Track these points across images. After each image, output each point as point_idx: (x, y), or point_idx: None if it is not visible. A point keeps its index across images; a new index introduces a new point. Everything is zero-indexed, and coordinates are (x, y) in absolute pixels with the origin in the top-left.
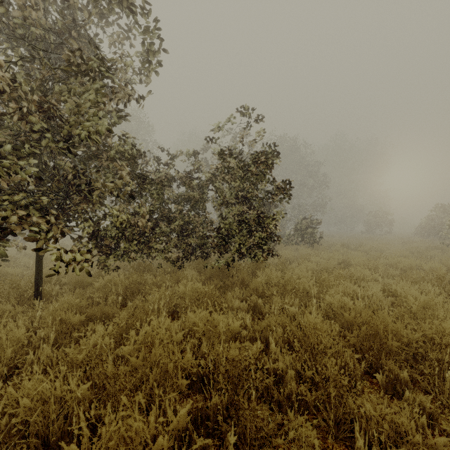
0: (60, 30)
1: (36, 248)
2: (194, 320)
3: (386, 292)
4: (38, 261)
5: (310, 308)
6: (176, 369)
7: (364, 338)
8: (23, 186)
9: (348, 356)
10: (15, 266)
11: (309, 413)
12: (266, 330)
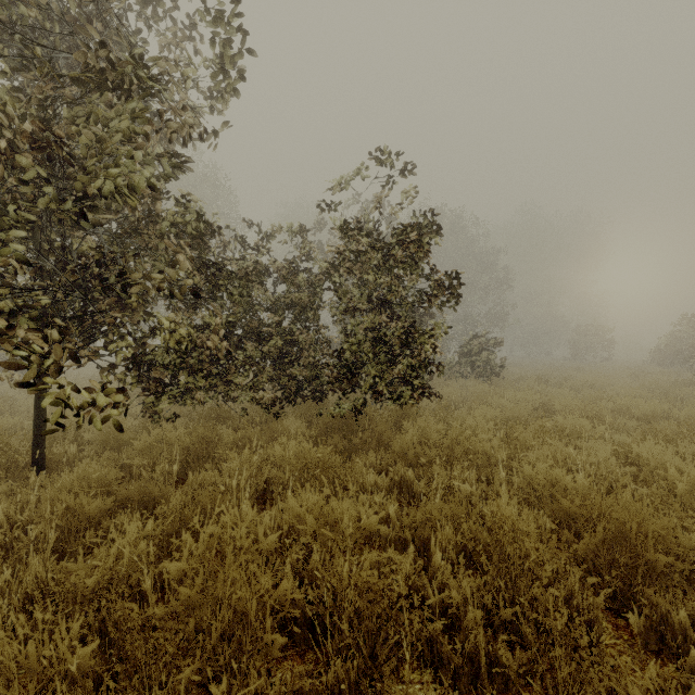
0: (73, 16)
1: (23, 384)
2: (298, 511)
3: (619, 458)
4: (38, 406)
5: (496, 486)
6: (263, 610)
7: (601, 545)
8: (12, 280)
9: (576, 581)
10: (13, 412)
11: (510, 689)
12: (424, 527)
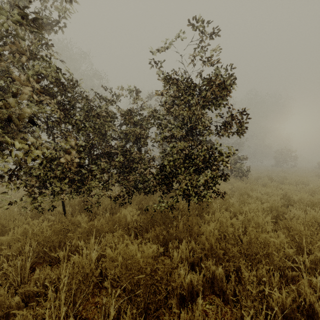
0: None
1: None
2: None
3: None
4: None
5: (308, 297)
6: None
7: None
8: None
9: None
10: None
11: None
12: None
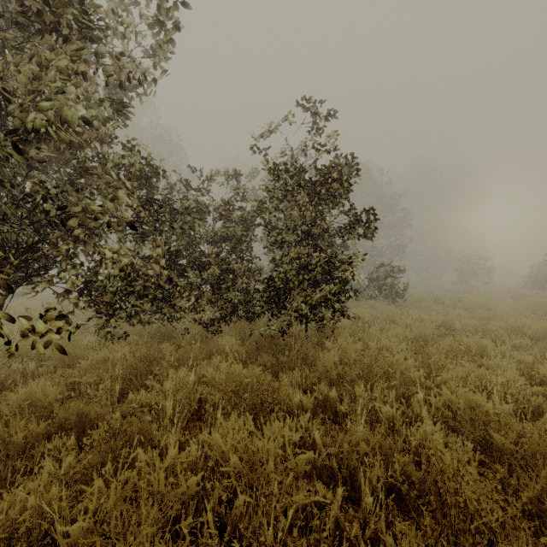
0: None
1: None
2: (222, 448)
3: (523, 376)
4: None
5: (416, 408)
6: None
7: (545, 490)
8: None
9: (529, 542)
10: None
11: None
12: (351, 457)
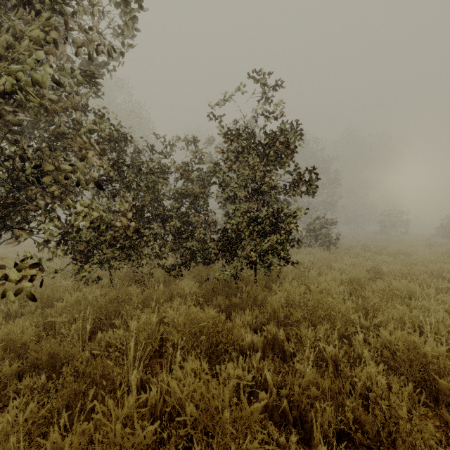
0: None
1: None
2: (179, 395)
3: (449, 317)
4: None
5: (357, 348)
6: None
7: None
8: None
9: None
10: None
11: None
12: (301, 399)
